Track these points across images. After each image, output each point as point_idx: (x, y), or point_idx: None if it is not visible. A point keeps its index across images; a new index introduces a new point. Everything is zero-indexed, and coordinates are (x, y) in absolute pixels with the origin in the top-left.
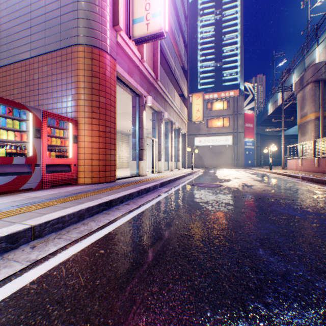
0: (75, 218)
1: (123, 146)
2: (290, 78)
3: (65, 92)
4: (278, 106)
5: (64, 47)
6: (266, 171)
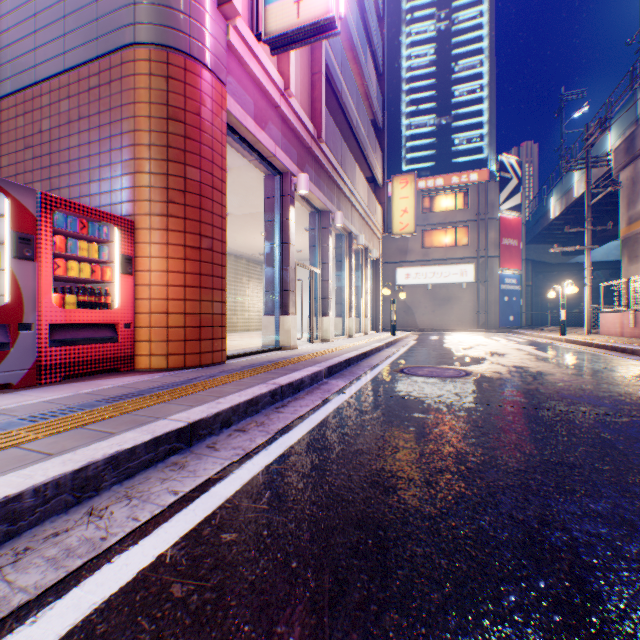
0: (62, 496)
1: (249, 286)
2: (600, 140)
3: (107, 157)
4: (574, 201)
5: (105, 53)
6: (554, 339)
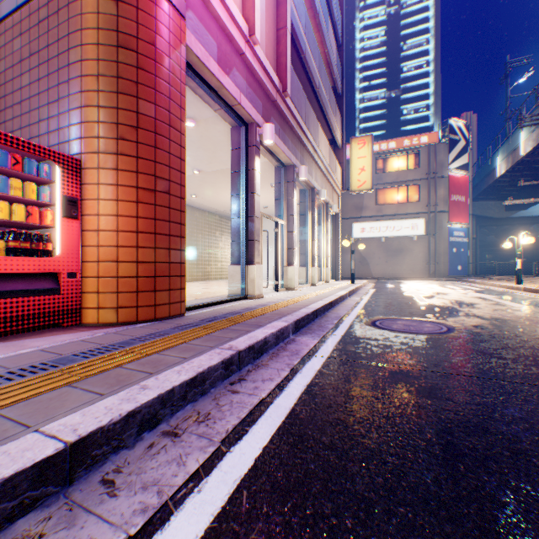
0: None
1: (222, 239)
2: None
3: (55, 92)
4: (521, 158)
5: None
6: (510, 287)
